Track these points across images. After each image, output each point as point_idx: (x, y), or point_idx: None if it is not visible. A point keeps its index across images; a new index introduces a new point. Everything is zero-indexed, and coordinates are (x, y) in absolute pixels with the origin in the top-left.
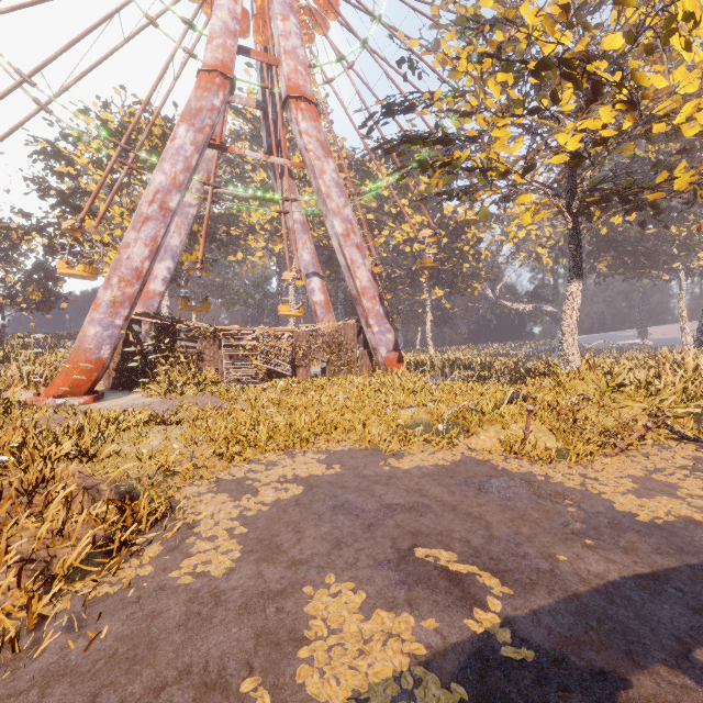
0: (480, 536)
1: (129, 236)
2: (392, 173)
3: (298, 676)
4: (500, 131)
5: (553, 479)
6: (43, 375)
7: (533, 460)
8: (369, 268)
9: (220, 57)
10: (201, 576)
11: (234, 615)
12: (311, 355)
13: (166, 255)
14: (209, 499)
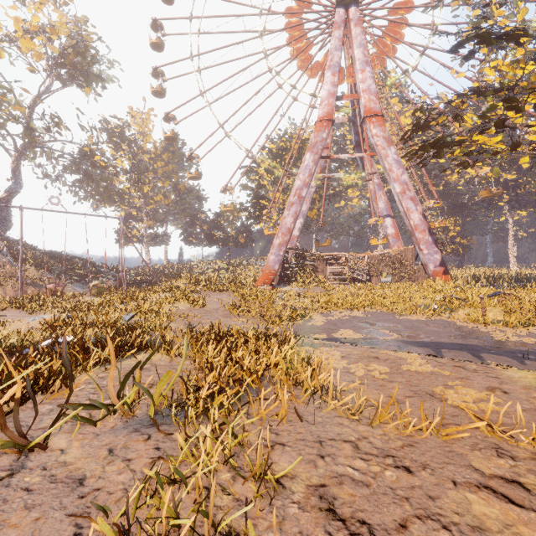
0: (407, 332)
1: (285, 213)
2: (419, 162)
3: (332, 335)
4: (478, 137)
5: (475, 328)
6: (252, 277)
7: (480, 324)
8: (420, 211)
9: (326, 111)
10: (314, 325)
11: (321, 329)
12: (380, 269)
13: (300, 216)
14: (317, 316)
